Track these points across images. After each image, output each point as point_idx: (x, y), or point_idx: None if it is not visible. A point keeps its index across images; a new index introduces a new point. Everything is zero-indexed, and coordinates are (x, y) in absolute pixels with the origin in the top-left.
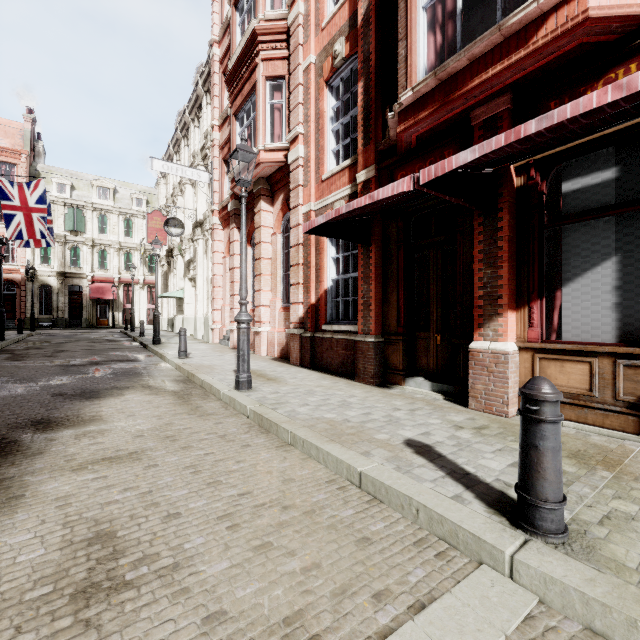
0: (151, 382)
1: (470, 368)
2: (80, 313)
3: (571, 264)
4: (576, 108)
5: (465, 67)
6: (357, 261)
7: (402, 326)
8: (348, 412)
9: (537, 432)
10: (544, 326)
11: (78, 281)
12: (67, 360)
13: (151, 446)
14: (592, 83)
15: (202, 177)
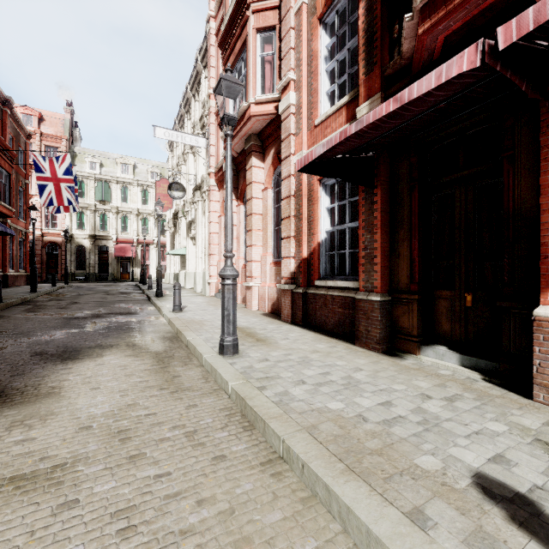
0: (138, 339)
1: (535, 344)
2: (107, 269)
3: None
4: None
5: None
6: (355, 210)
7: (416, 283)
8: (359, 399)
9: None
10: None
11: (105, 242)
12: (74, 312)
13: (90, 451)
14: None
15: (200, 143)
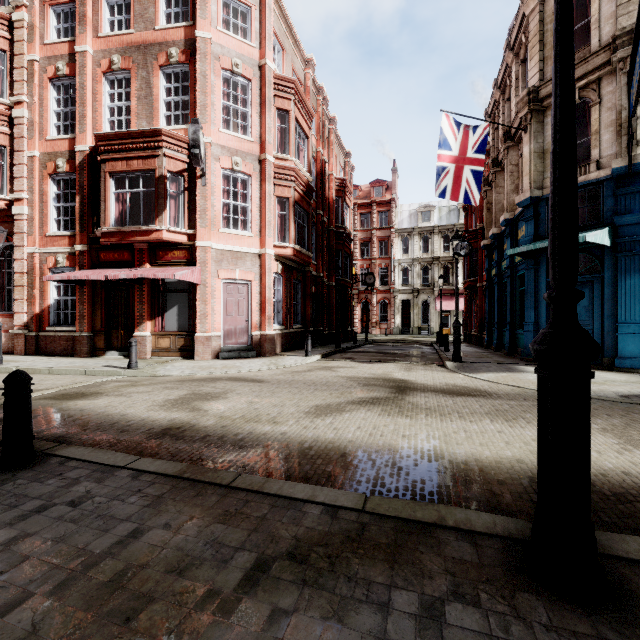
0: None
1: None
2: None
3: (167, 306)
4: (148, 276)
5: (130, 231)
6: (75, 290)
7: (104, 327)
8: (75, 364)
9: (131, 348)
10: (160, 326)
11: None
12: None
13: None
14: (170, 252)
15: None
